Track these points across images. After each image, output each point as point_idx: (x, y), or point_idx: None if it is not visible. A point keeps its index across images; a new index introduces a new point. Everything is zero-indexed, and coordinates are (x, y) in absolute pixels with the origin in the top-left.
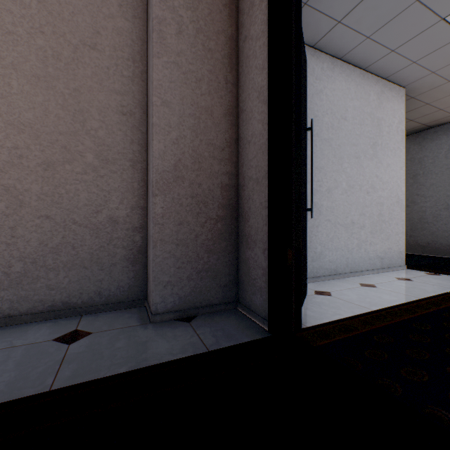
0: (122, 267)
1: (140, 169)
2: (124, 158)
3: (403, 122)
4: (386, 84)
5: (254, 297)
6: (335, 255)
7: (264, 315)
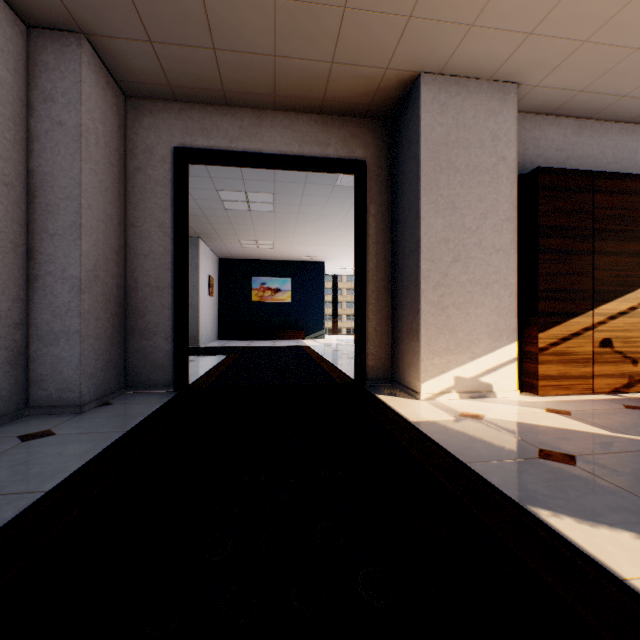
0: (5, 372)
1: (21, 254)
2: (6, 239)
3: None
4: None
5: (153, 375)
6: None
7: (168, 383)
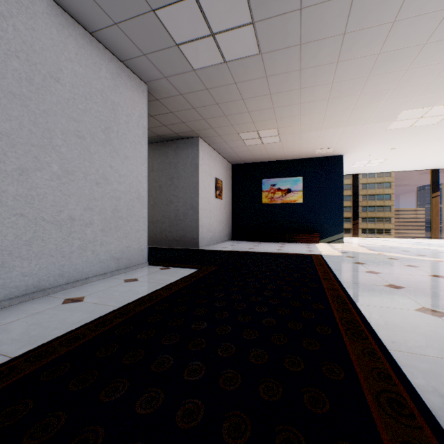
0: None
1: None
2: None
3: (145, 118)
4: (124, 68)
5: None
6: (36, 264)
7: None
